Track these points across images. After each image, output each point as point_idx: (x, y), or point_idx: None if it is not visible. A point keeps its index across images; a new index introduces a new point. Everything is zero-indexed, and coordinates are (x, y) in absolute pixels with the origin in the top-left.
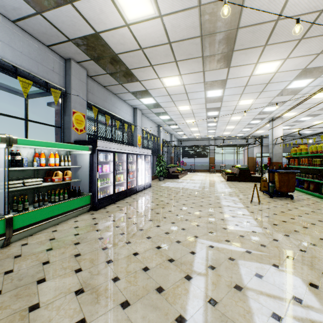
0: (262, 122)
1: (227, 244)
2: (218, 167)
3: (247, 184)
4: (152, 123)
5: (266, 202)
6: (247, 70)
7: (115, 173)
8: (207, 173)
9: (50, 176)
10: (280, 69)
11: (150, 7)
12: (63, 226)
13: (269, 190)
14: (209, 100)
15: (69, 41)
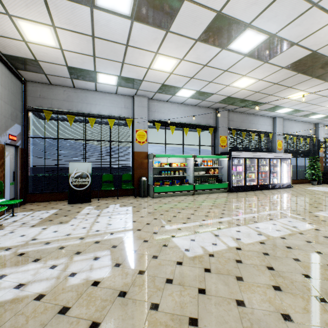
0: None
1: (294, 214)
2: None
3: None
4: (303, 124)
5: None
6: None
7: (246, 172)
8: None
9: (208, 171)
10: None
11: (251, 80)
12: (212, 194)
13: None
14: None
15: (216, 103)
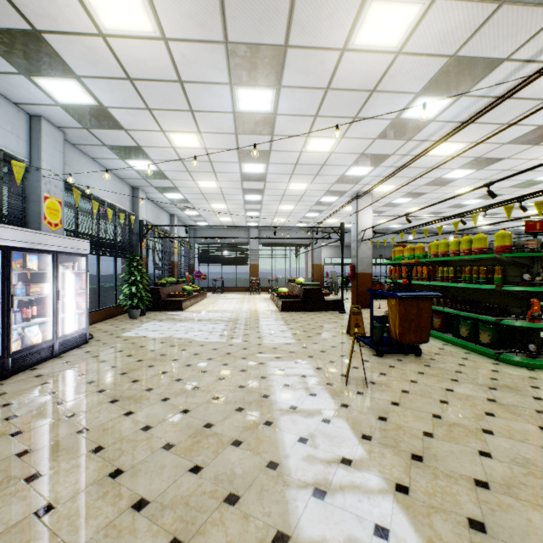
0: (340, 201)
1: None
2: (266, 282)
3: (319, 317)
4: (113, 178)
5: (377, 373)
6: (338, 22)
7: None
8: (246, 295)
9: None
10: (410, 42)
11: None
12: None
13: (373, 336)
14: (244, 124)
15: None
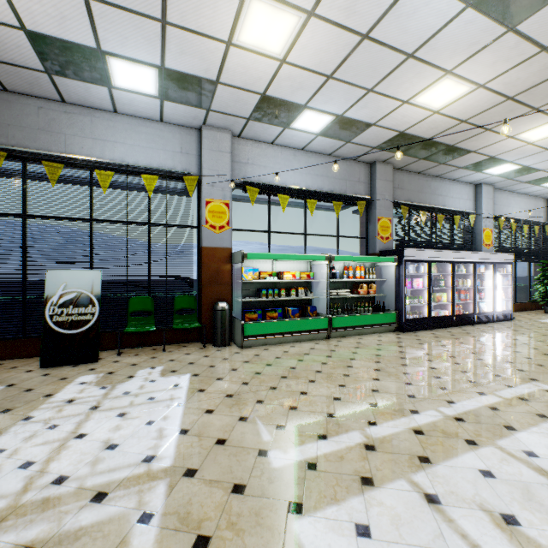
0: None
1: None
2: None
3: None
4: (527, 199)
5: None
6: None
7: (431, 290)
8: None
9: (356, 289)
10: None
11: (461, 88)
12: (367, 337)
13: None
14: None
15: (373, 149)
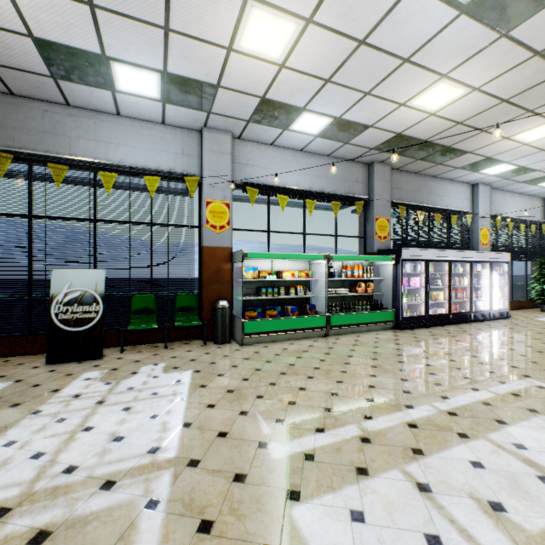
0: None
1: None
2: None
3: None
4: (524, 198)
5: None
6: None
7: (428, 288)
8: None
9: (354, 287)
10: None
11: (456, 91)
12: (365, 335)
13: None
14: None
15: (371, 150)
